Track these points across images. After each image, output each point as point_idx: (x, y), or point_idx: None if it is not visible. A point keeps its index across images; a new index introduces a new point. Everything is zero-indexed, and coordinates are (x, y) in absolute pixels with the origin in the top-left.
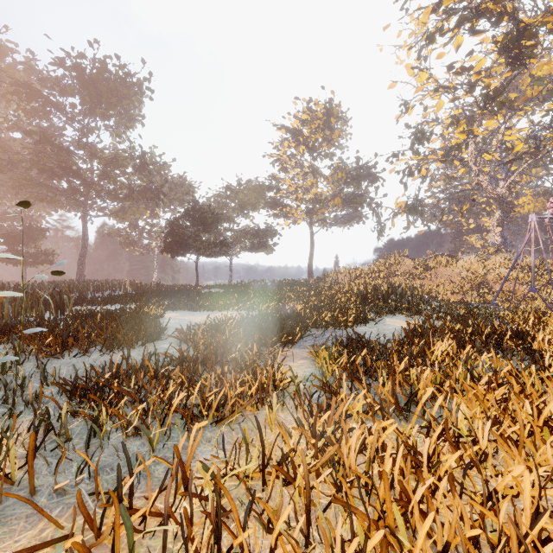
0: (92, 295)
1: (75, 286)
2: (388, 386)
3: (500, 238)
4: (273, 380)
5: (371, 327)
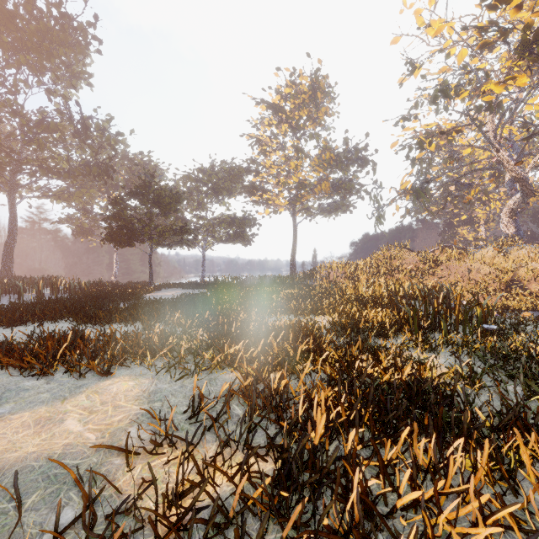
0: None
1: None
2: None
3: (513, 228)
4: None
5: None
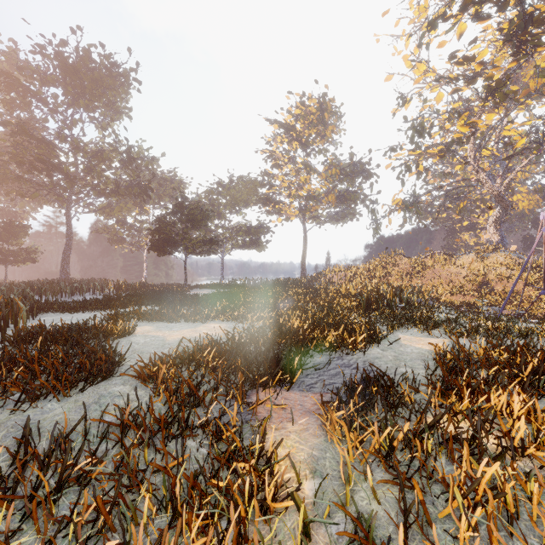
0: (63, 300)
1: (49, 288)
2: (472, 524)
3: (498, 236)
4: (262, 481)
5: (385, 350)
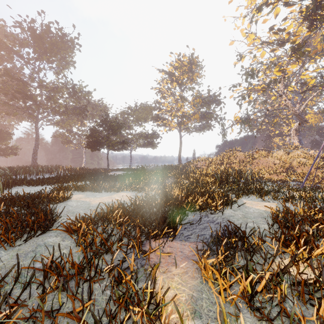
0: (30, 178)
1: (22, 171)
2: None
3: (297, 139)
4: None
5: (235, 210)
